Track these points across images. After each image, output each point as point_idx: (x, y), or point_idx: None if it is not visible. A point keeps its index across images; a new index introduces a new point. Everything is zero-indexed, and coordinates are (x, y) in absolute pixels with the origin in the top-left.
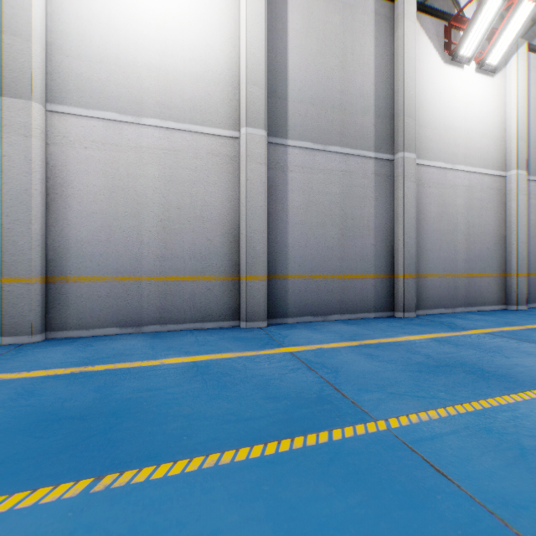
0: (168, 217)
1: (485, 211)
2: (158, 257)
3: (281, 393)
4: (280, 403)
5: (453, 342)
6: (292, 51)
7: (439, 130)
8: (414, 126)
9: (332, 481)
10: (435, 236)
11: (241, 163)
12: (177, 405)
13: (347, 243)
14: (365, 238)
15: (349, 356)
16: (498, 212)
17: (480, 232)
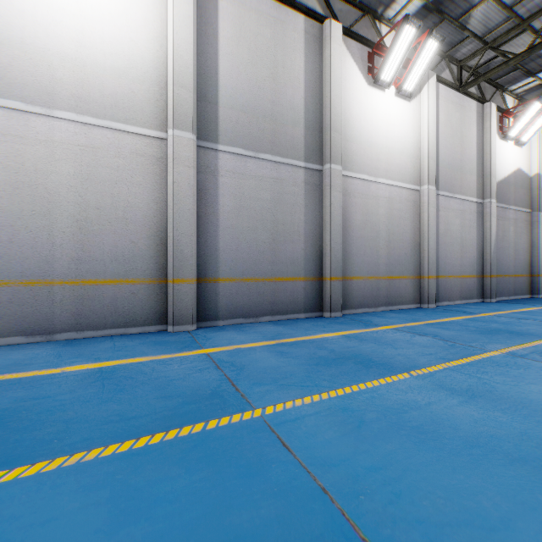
0: (86, 217)
1: (403, 220)
2: (74, 260)
3: (178, 391)
4: (171, 401)
5: (360, 338)
6: (223, 57)
7: (363, 145)
8: (340, 141)
9: (186, 464)
10: (360, 242)
11: (168, 165)
12: (61, 411)
13: (279, 247)
14: (296, 243)
15: (261, 354)
16: (414, 221)
17: (399, 239)
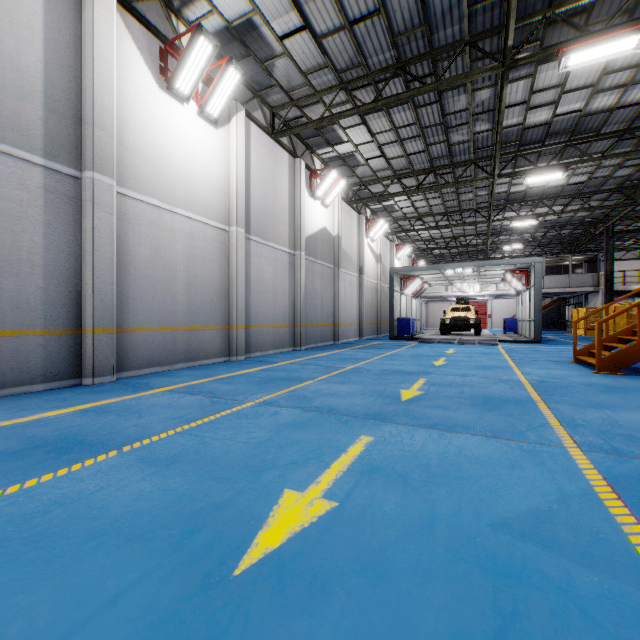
0: None
1: (208, 262)
2: None
3: None
4: None
5: (105, 410)
6: None
7: (152, 161)
8: (112, 145)
9: None
10: (147, 283)
11: None
12: None
13: None
14: (25, 277)
15: None
16: (223, 265)
17: (203, 283)
